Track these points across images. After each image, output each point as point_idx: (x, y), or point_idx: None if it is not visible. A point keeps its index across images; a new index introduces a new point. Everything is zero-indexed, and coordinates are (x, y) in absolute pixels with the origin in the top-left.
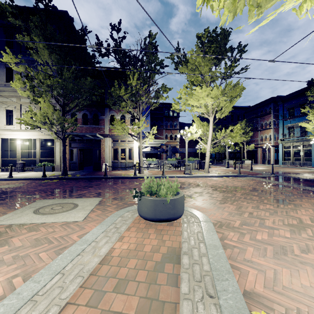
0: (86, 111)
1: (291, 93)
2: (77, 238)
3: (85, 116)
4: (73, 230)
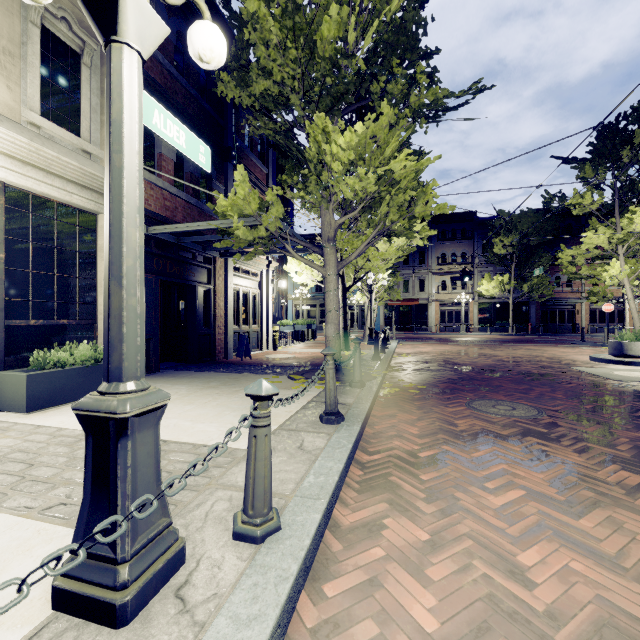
0: None
1: (307, 235)
2: None
3: (176, 155)
4: None
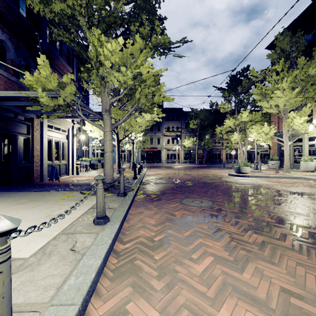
0: (7, 37)
1: (100, 112)
2: (263, 178)
3: None
4: (260, 179)
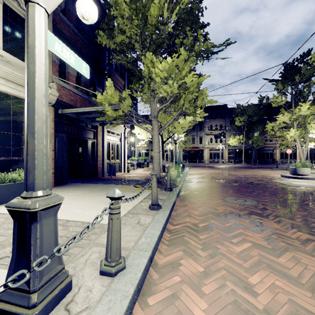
0: None
1: (144, 115)
2: None
3: (76, 73)
4: None
